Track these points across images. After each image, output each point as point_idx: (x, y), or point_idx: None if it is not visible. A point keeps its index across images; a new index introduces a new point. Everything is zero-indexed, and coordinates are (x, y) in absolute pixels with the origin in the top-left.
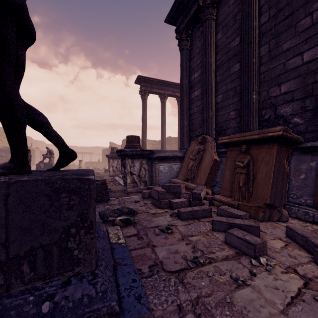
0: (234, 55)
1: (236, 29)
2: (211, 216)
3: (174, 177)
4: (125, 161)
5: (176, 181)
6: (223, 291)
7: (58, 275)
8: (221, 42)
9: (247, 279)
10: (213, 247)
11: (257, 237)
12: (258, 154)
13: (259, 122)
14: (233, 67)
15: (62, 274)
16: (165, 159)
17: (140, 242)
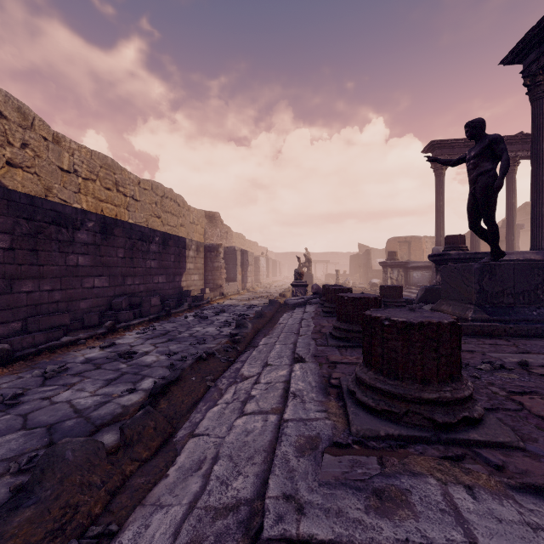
0: None
1: None
2: None
3: None
4: None
5: None
6: None
7: (533, 304)
8: None
9: None
10: None
11: None
12: None
13: None
14: None
15: (535, 304)
16: None
17: None
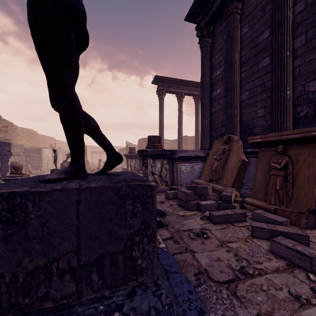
0: (262, 49)
1: (265, 21)
2: (245, 221)
3: (196, 177)
4: (147, 161)
5: (199, 181)
6: (286, 310)
7: (124, 284)
8: (247, 36)
9: (310, 298)
10: (258, 256)
11: (310, 248)
12: (298, 155)
13: (293, 120)
14: (261, 62)
15: (127, 283)
16: (187, 159)
17: (178, 247)
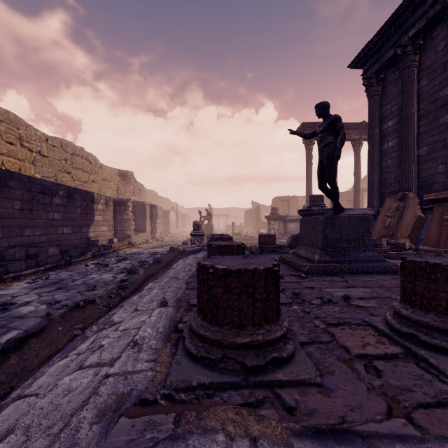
0: (443, 106)
1: (446, 77)
2: None
3: None
4: None
5: None
6: None
7: (361, 248)
8: (426, 90)
9: None
10: None
11: None
12: None
13: None
14: (442, 118)
15: (362, 248)
16: None
17: None
